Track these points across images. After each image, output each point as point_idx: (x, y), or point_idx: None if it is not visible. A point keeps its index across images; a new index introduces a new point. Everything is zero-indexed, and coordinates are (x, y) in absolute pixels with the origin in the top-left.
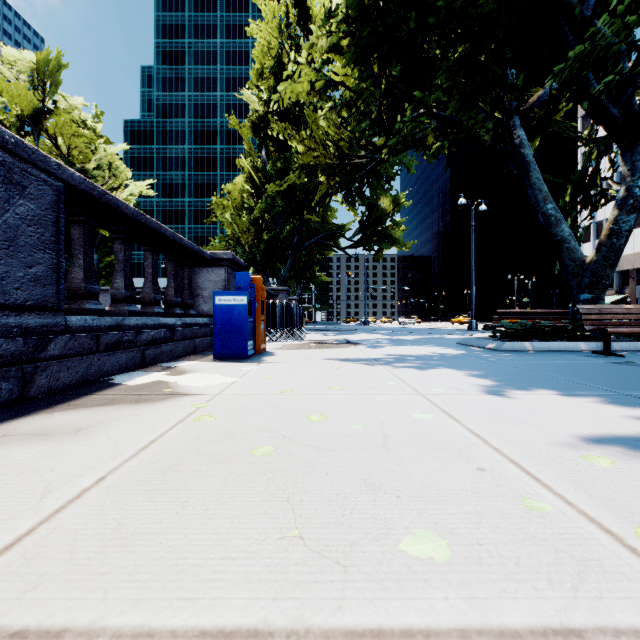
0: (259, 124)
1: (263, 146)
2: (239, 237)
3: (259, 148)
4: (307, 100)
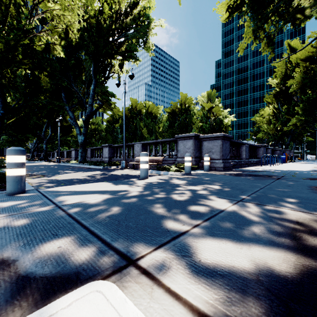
0: (276, 94)
1: (278, 102)
2: (269, 132)
3: (277, 103)
4: (295, 123)
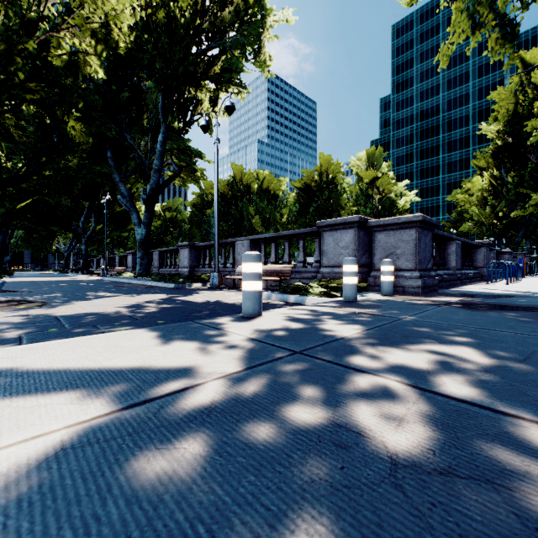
0: (497, 151)
1: (501, 166)
2: (482, 221)
3: (498, 167)
4: None
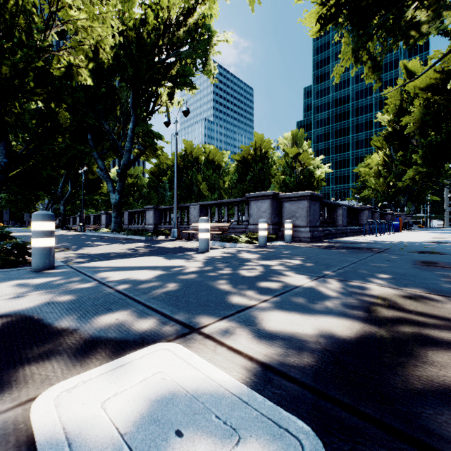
0: (388, 136)
1: (391, 147)
2: (378, 189)
3: (388, 148)
4: (412, 176)
